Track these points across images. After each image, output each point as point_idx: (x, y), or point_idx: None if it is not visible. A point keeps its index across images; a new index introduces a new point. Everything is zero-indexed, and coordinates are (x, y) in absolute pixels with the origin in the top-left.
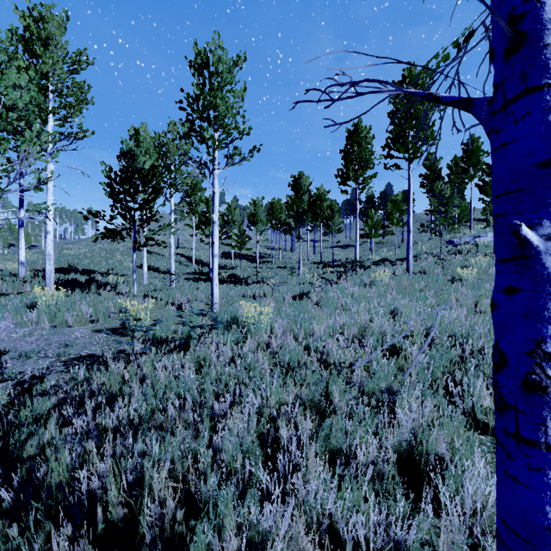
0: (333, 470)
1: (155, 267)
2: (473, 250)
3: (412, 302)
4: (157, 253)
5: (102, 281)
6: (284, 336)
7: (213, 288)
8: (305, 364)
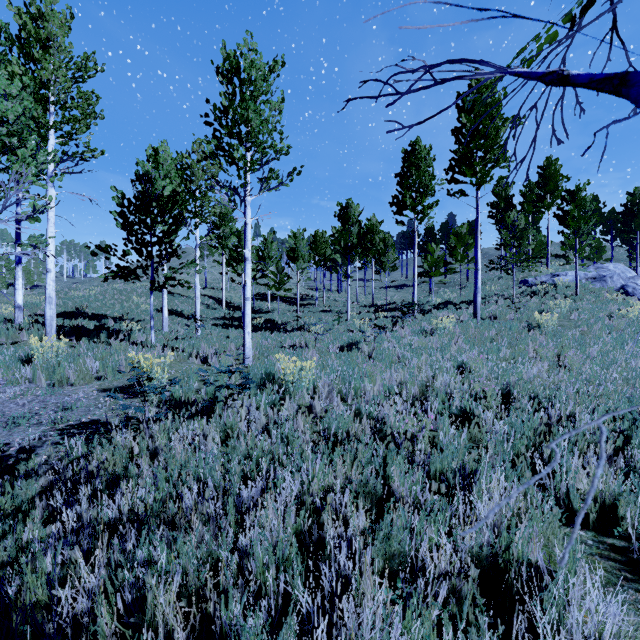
0: (394, 581)
1: (178, 311)
2: (552, 291)
3: (483, 354)
4: (181, 294)
5: (113, 329)
6: (330, 396)
7: (244, 338)
8: (355, 434)
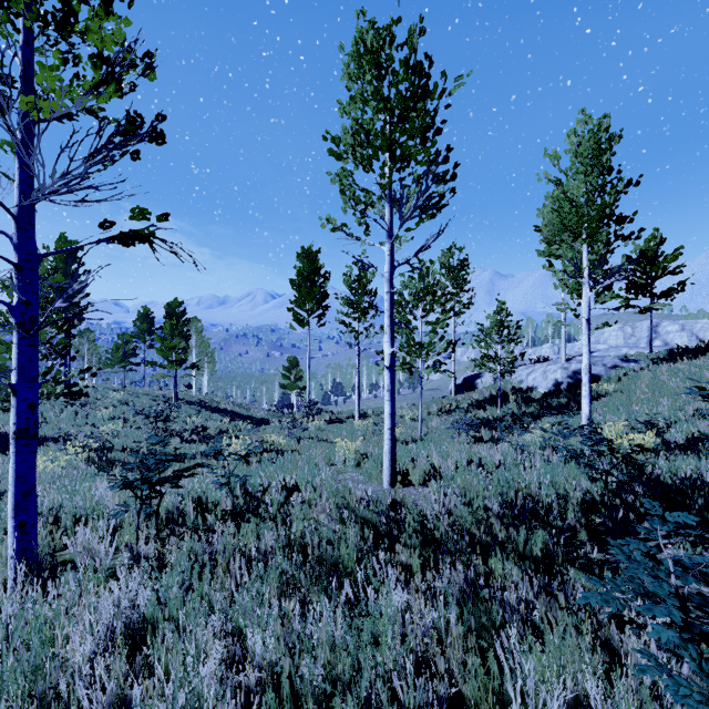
0: None
1: None
2: None
3: None
4: None
5: None
6: None
7: None
8: None
